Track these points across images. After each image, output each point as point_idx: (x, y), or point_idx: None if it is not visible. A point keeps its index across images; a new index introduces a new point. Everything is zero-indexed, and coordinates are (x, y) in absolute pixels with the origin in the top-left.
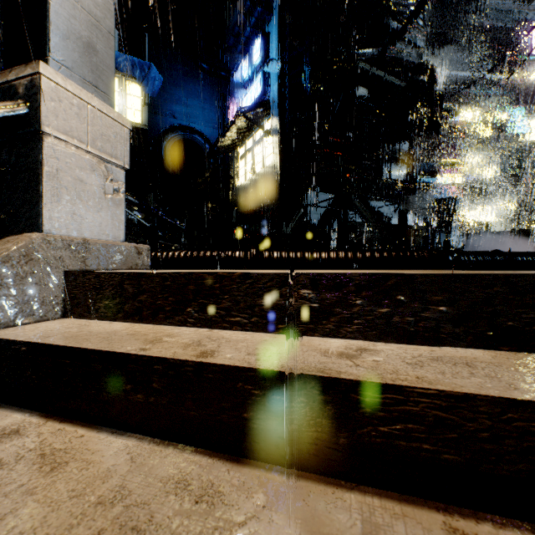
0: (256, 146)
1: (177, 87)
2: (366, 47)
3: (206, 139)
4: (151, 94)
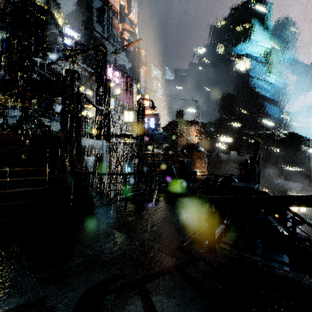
0: None
1: None
2: (37, 57)
3: None
4: None
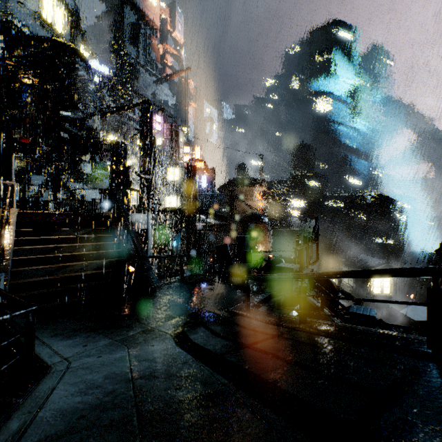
0: None
1: None
2: (65, 110)
3: None
4: None
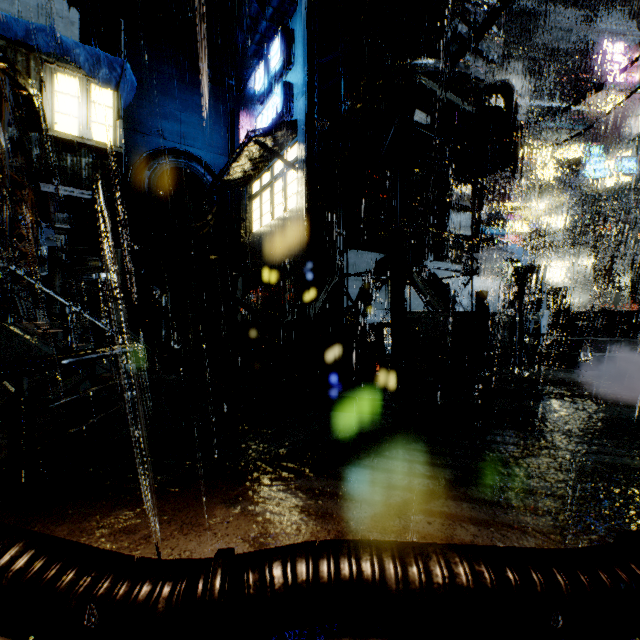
0: (275, 182)
1: (167, 96)
2: (424, 56)
3: (207, 168)
4: (125, 104)
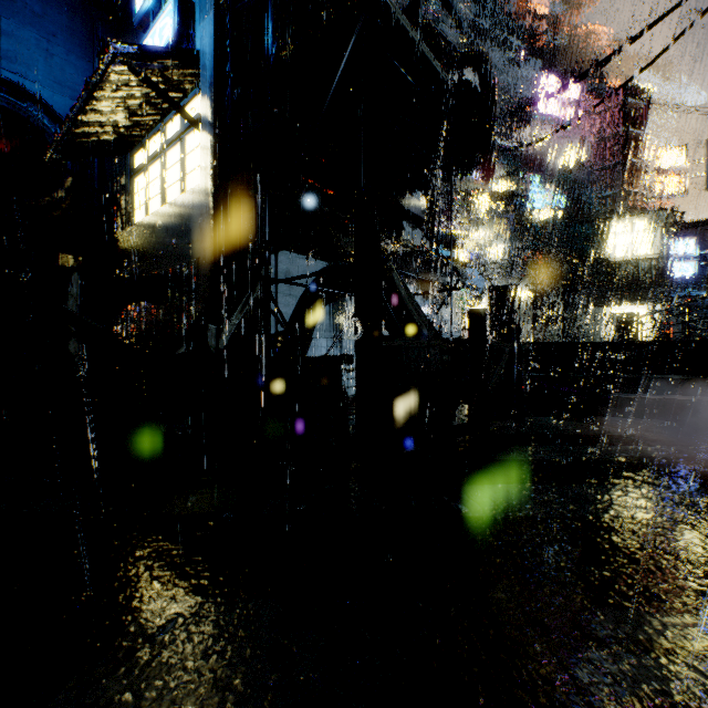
0: (167, 150)
1: None
2: None
3: (55, 118)
4: None
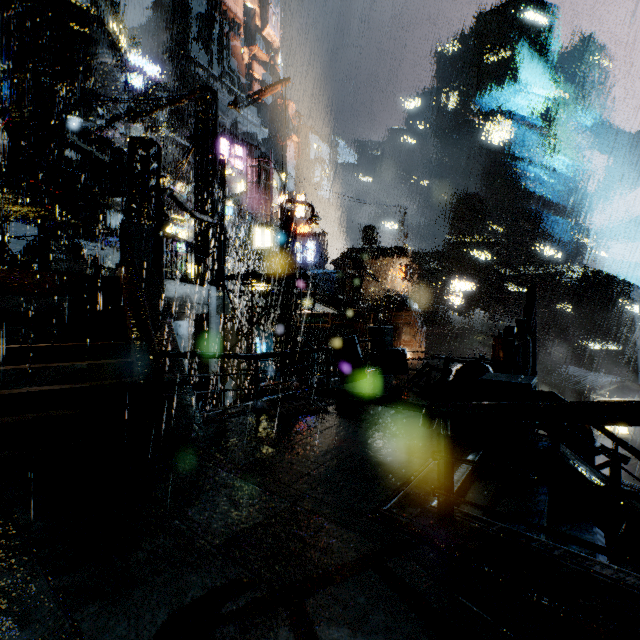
0: None
1: None
2: (73, 115)
3: None
4: None
